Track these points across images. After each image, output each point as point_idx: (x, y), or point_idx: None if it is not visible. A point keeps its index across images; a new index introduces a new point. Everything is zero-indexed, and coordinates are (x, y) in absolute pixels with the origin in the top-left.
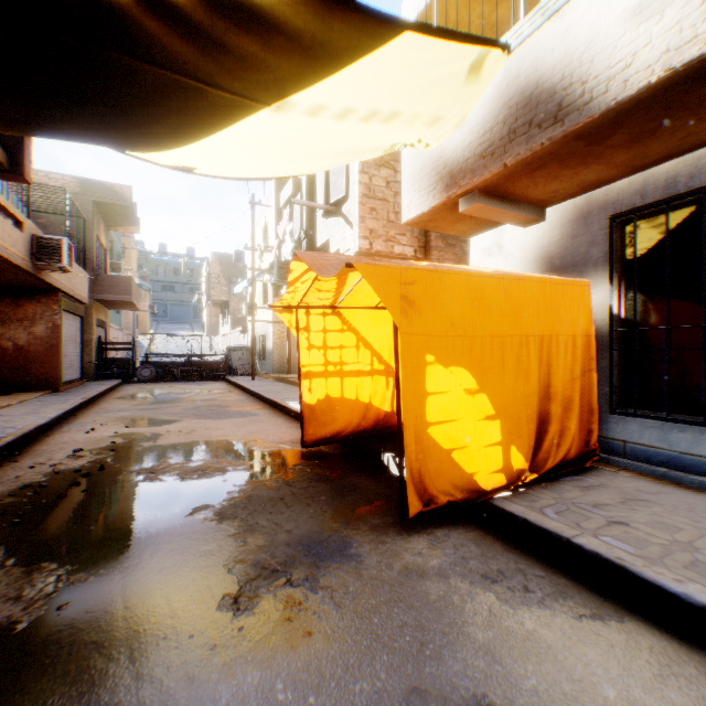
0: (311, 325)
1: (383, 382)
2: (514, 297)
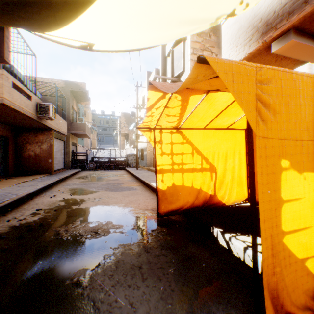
0: (163, 140)
1: (208, 175)
2: None
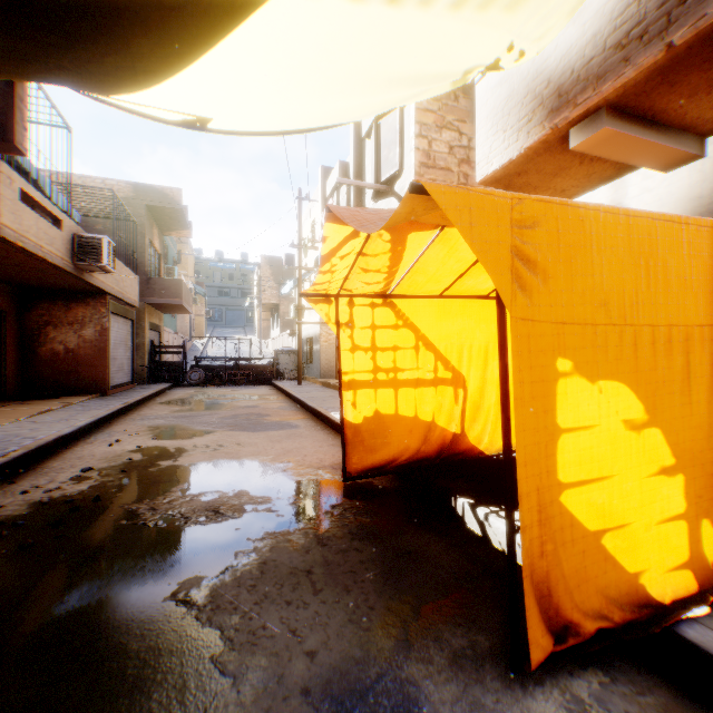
0: (356, 320)
1: (450, 394)
2: (704, 257)
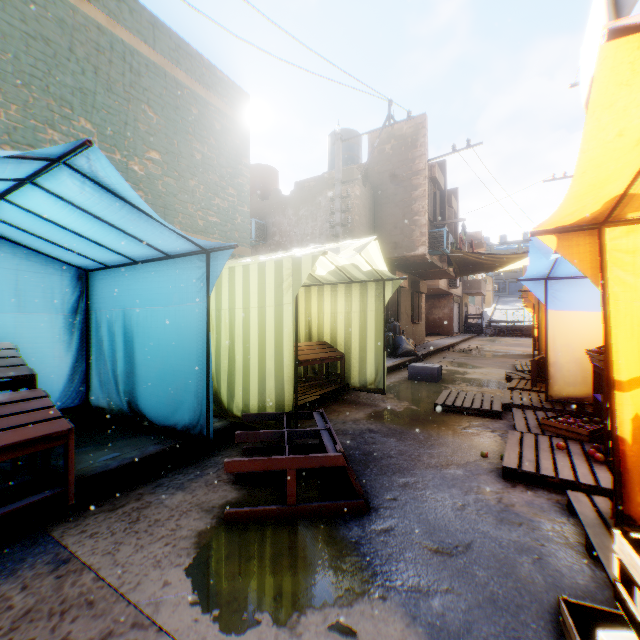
0: None
1: None
2: None
